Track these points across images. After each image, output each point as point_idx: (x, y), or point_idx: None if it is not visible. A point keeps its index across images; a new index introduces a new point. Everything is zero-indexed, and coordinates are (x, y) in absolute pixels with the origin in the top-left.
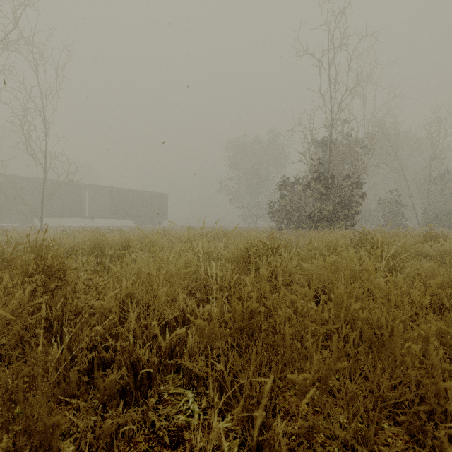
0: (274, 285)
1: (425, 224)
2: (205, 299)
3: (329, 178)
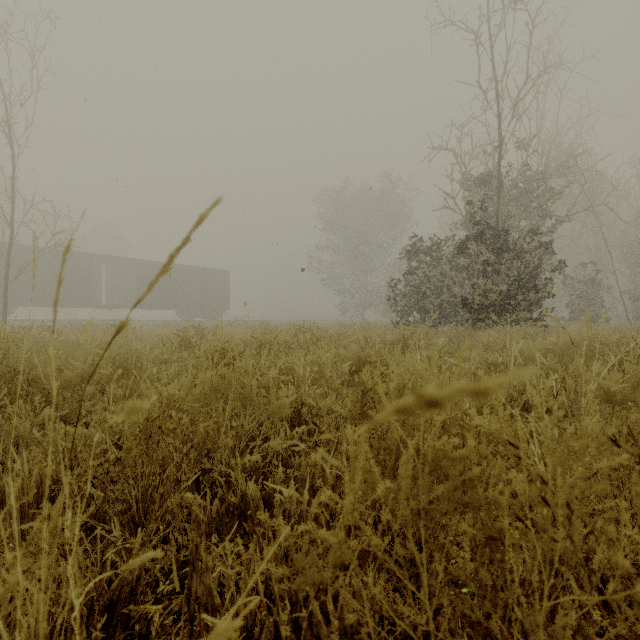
0: None
1: (639, 316)
2: None
3: (499, 235)
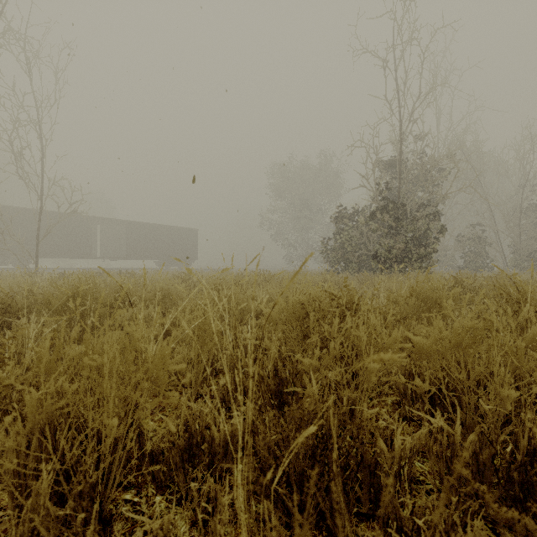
0: (348, 365)
1: (515, 266)
2: (234, 390)
3: (399, 207)
